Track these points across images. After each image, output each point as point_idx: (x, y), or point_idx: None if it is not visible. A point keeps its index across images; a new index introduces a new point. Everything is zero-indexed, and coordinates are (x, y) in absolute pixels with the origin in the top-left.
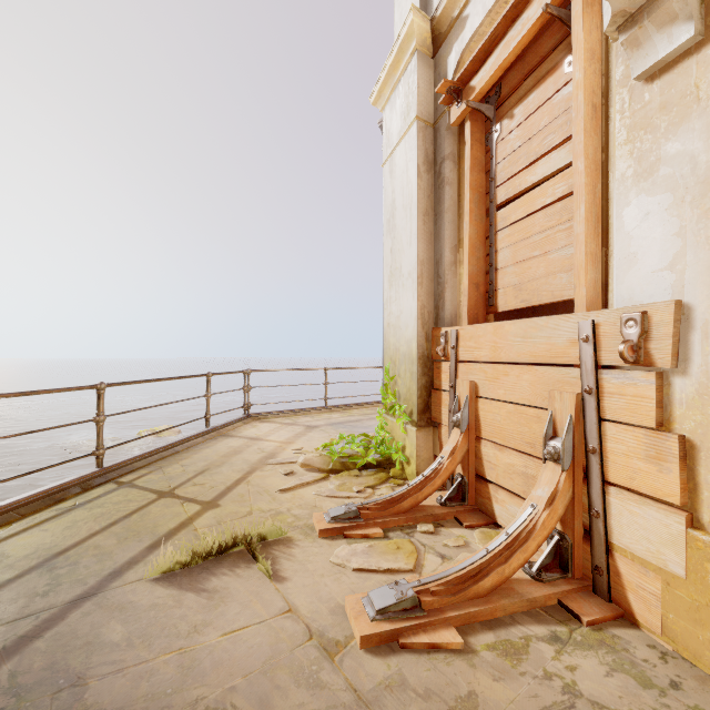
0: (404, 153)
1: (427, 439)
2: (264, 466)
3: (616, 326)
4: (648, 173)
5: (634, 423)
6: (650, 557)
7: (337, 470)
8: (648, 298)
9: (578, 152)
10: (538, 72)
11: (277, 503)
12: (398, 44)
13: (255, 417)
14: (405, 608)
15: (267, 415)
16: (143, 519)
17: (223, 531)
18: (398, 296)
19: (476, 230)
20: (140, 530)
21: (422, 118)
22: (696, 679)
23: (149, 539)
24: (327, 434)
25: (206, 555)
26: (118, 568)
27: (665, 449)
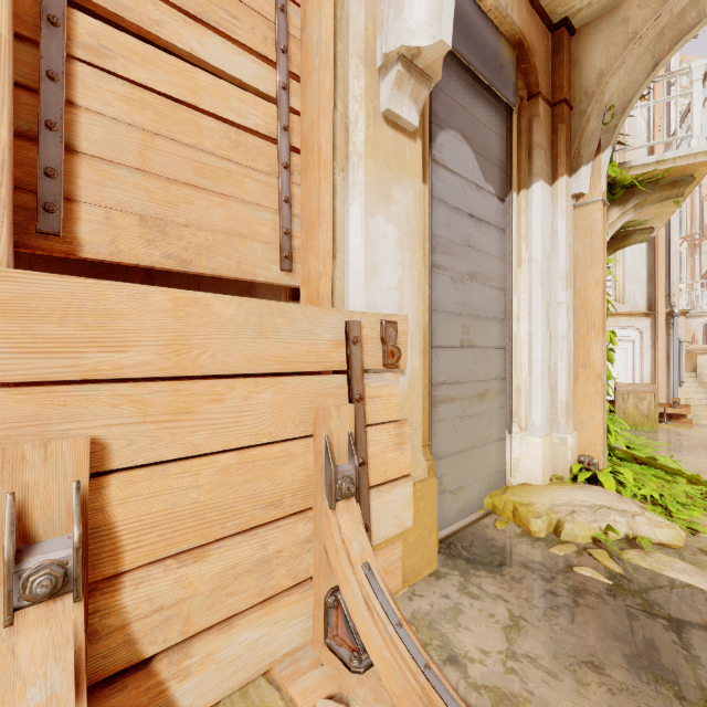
0: None
1: None
2: None
3: (376, 331)
4: (386, 200)
5: (387, 420)
6: (397, 530)
7: None
8: (386, 309)
9: (327, 113)
10: None
11: None
12: None
13: None
14: None
15: None
16: None
17: None
18: None
19: None
20: None
21: None
22: (430, 586)
23: None
24: None
25: None
26: None
27: (404, 434)
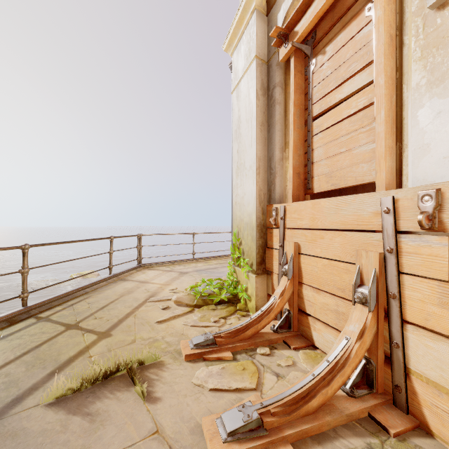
0: (246, 83)
1: (263, 283)
2: (148, 302)
3: (413, 201)
4: (440, 81)
5: (428, 276)
6: (443, 382)
7: (200, 305)
8: (440, 179)
9: (379, 70)
10: (344, 19)
11: (155, 332)
12: (243, 5)
13: (145, 266)
14: (251, 429)
15: (154, 265)
16: (50, 348)
17: (111, 358)
18: (243, 183)
19: (298, 135)
20: (46, 358)
21: (259, 57)
22: None
23: (51, 366)
24: (194, 278)
25: (94, 380)
26: (20, 394)
27: None
